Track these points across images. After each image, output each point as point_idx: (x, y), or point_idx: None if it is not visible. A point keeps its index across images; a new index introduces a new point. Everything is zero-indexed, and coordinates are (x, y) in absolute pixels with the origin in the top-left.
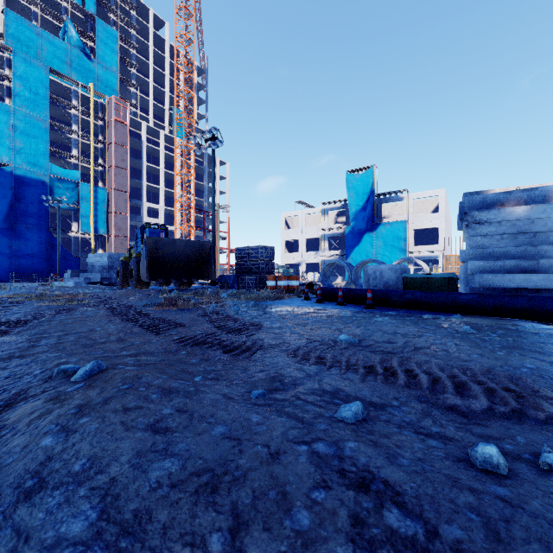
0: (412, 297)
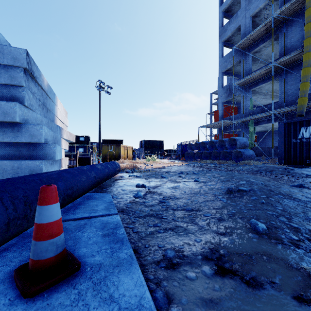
0: (69, 184)
